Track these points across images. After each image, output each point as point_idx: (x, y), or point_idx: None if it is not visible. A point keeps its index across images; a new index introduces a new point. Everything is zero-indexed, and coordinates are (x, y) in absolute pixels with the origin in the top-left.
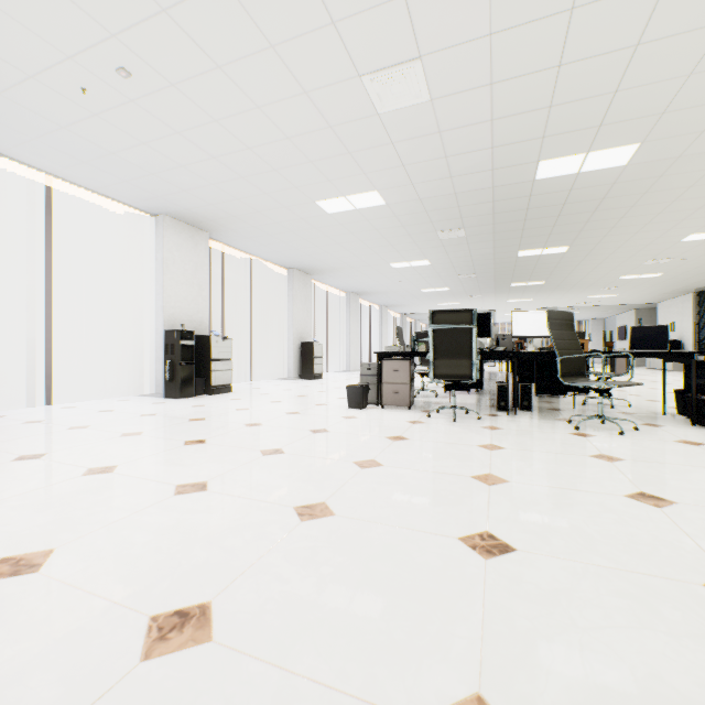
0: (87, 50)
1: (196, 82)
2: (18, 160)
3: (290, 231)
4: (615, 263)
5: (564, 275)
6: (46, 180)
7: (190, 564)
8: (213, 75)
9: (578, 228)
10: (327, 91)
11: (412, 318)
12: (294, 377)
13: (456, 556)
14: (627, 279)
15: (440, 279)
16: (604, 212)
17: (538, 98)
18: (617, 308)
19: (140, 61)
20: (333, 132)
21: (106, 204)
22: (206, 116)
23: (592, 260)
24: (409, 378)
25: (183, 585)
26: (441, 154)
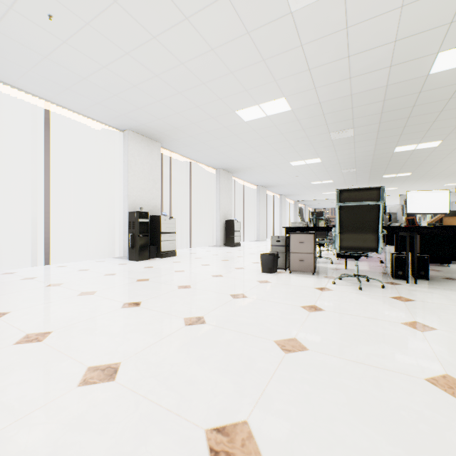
0: None
1: None
2: (24, 90)
3: (216, 139)
4: None
5: (429, 167)
6: (47, 106)
7: None
8: None
9: None
10: None
11: (302, 204)
12: (220, 245)
13: None
14: None
15: (326, 173)
16: None
17: None
18: None
19: None
20: (250, 39)
21: (89, 123)
22: (146, 33)
23: None
24: (313, 249)
25: None
26: (344, 54)
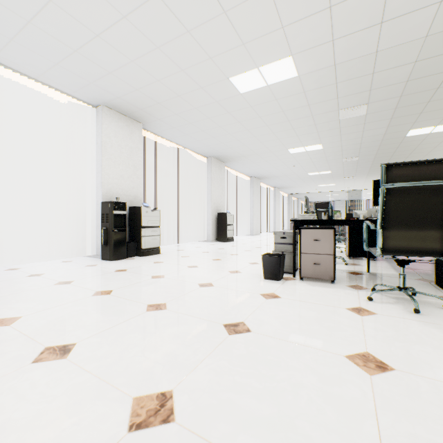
0: None
1: None
2: None
3: (207, 118)
4: None
5: (438, 156)
6: None
7: None
8: None
9: None
10: None
11: (295, 197)
12: (212, 240)
13: None
14: None
15: (326, 163)
16: None
17: None
18: None
19: None
20: None
21: (53, 96)
22: None
23: None
24: (332, 248)
25: None
26: None
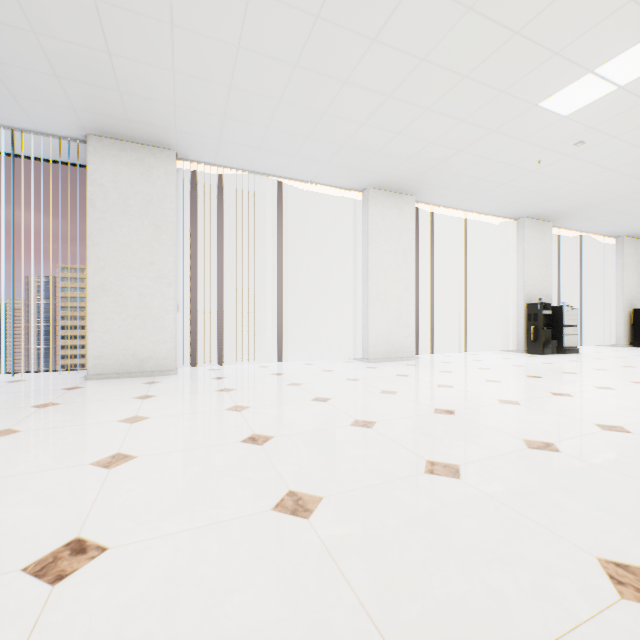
0: (562, 141)
1: (637, 129)
2: (455, 208)
3: None
4: None
5: None
6: (460, 215)
7: None
8: None
9: None
10: None
11: None
12: (623, 344)
13: None
14: None
15: None
16: None
17: None
18: None
19: (598, 133)
20: None
21: (484, 220)
22: (627, 146)
23: None
24: None
25: None
26: None
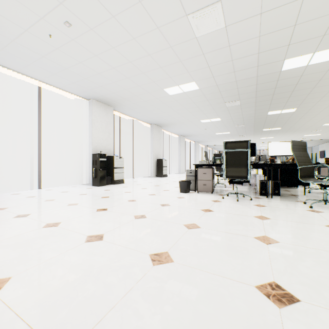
0: (49, 13)
1: (102, 26)
2: (26, 74)
3: (151, 105)
4: (322, 117)
5: (292, 124)
6: (39, 84)
7: (82, 296)
8: (110, 21)
9: (303, 98)
10: (169, 26)
11: (210, 148)
12: (153, 176)
13: (257, 303)
14: (327, 125)
15: (225, 127)
16: (319, 87)
17: (288, 20)
18: (319, 141)
19: (75, 16)
20: (172, 50)
21: (66, 95)
22: (108, 45)
23: (308, 115)
24: (211, 177)
25: (75, 314)
26: (229, 59)
